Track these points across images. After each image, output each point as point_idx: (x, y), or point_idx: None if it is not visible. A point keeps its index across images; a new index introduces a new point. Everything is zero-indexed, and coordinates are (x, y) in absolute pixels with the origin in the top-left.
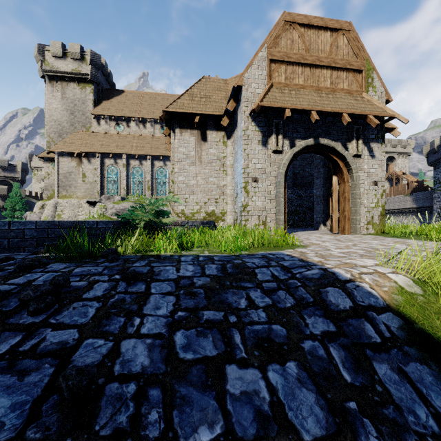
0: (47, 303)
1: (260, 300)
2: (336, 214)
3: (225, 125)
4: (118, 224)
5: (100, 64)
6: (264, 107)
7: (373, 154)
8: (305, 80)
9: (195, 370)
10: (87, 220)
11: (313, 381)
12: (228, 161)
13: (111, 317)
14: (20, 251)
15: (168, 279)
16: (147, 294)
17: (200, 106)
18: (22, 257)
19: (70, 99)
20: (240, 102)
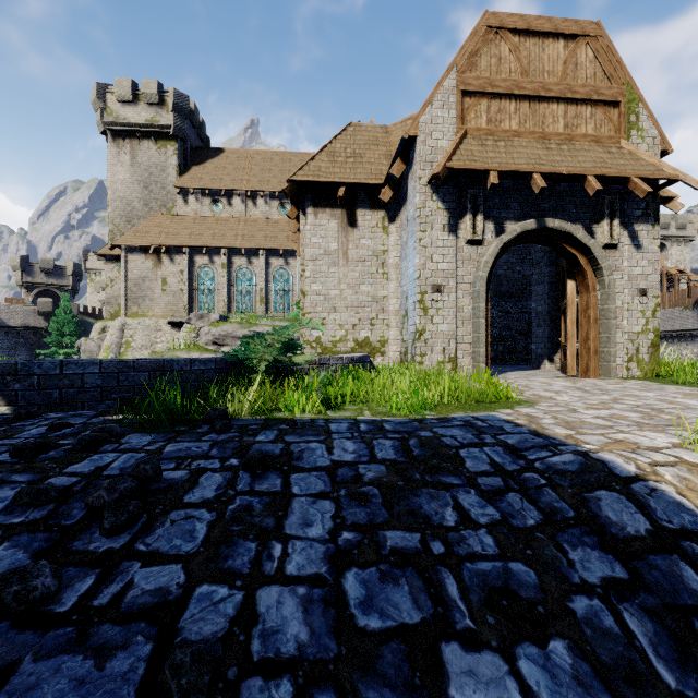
0: (131, 514)
1: (479, 510)
2: (573, 344)
3: (387, 199)
4: (223, 363)
5: (189, 110)
6: (454, 170)
7: (638, 242)
8: (521, 122)
9: (388, 653)
10: (170, 352)
11: (606, 683)
12: (391, 258)
13: (235, 541)
14: (77, 407)
15: (317, 467)
16: (287, 496)
17: (346, 171)
18: (82, 421)
19: (144, 165)
20: (412, 162)
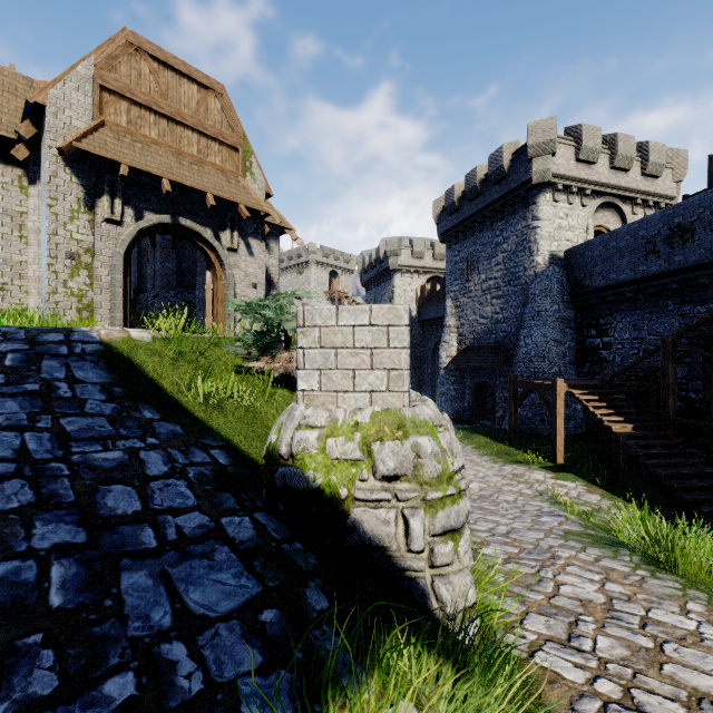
0: None
1: None
2: (210, 320)
3: (22, 158)
4: None
5: None
6: (86, 152)
7: (252, 251)
8: (161, 135)
9: None
10: None
11: None
12: (31, 222)
13: None
14: None
15: None
16: None
17: None
18: None
19: None
20: (44, 129)
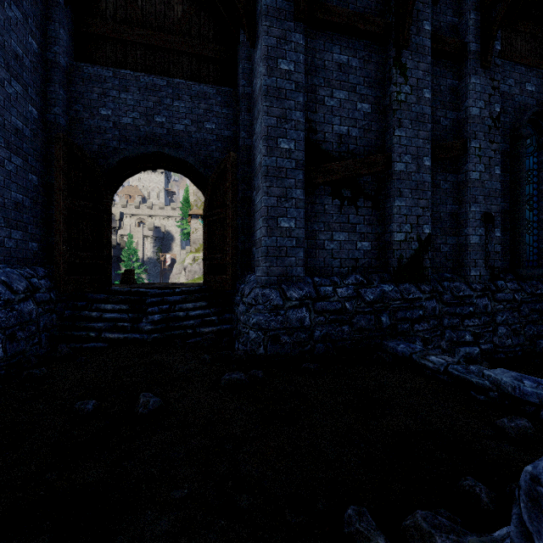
0: None
1: None
2: None
3: None
4: None
5: None
6: None
7: None
8: None
9: None
10: None
11: None
12: None
13: None
14: None
15: None
16: None
17: None
18: None
19: None
20: None
